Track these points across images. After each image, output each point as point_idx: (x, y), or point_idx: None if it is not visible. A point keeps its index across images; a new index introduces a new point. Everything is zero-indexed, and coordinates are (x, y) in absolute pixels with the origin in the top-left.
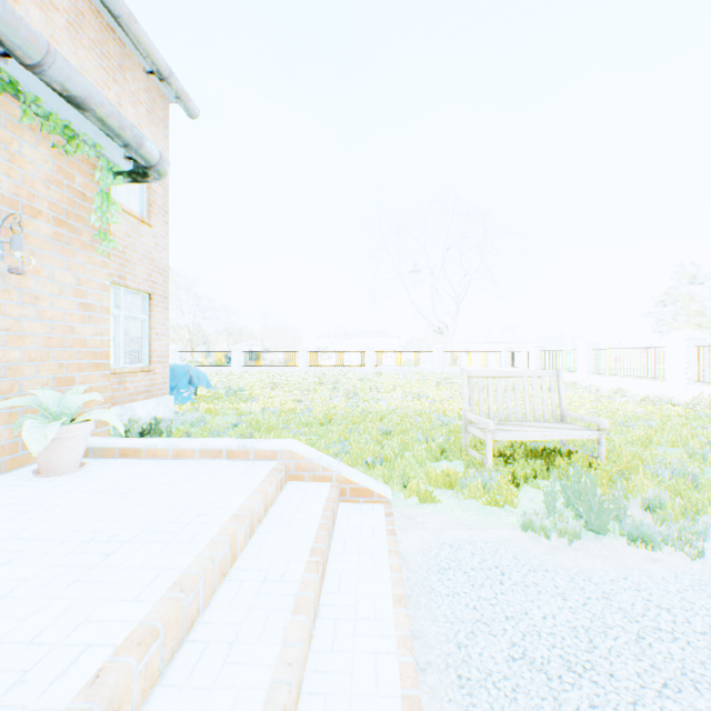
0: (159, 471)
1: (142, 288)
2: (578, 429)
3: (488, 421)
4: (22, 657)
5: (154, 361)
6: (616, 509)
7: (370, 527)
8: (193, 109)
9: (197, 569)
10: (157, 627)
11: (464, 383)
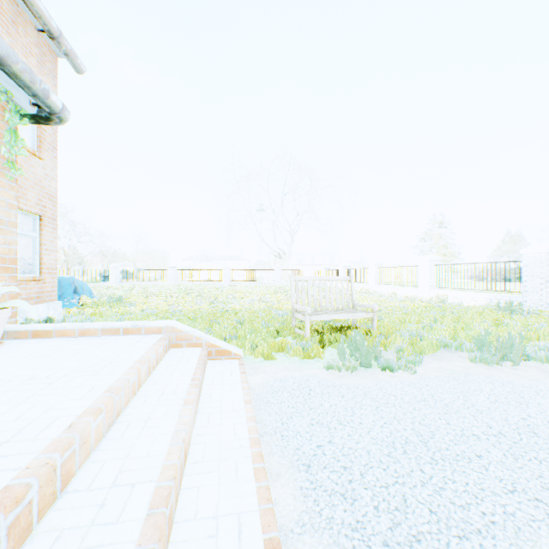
0: (70, 344)
1: (33, 210)
2: (361, 312)
3: (307, 308)
4: (14, 425)
5: (45, 272)
6: (377, 353)
7: (229, 371)
8: (80, 66)
9: (119, 384)
10: (101, 407)
11: (293, 285)
